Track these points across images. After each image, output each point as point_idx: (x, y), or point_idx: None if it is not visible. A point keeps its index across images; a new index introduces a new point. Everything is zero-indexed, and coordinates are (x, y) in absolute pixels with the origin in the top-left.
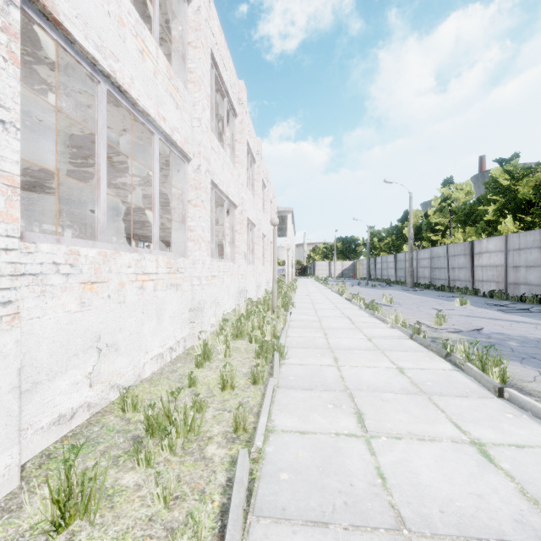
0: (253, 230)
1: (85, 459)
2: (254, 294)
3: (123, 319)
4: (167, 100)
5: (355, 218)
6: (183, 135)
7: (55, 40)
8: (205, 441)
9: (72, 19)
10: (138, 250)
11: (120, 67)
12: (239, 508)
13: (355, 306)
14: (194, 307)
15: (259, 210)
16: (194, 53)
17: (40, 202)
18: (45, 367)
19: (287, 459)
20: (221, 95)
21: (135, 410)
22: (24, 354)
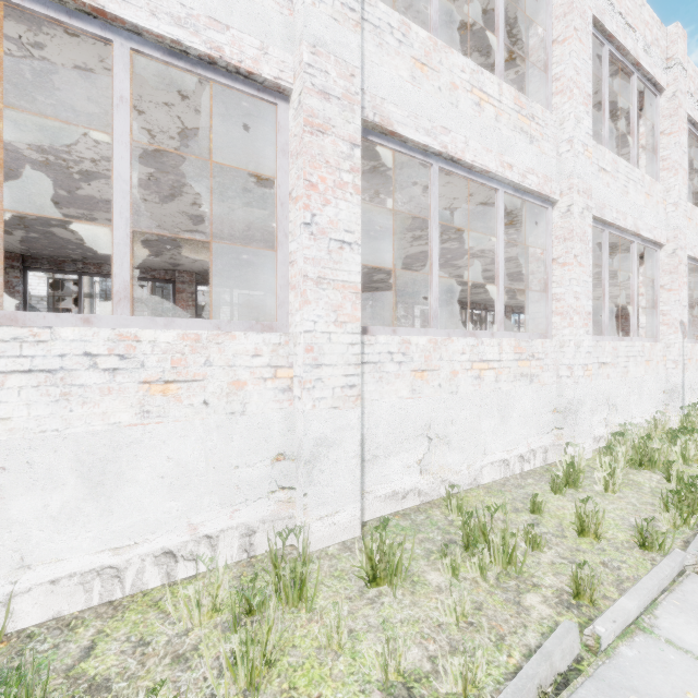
0: None
1: (406, 539)
2: None
3: (456, 411)
4: (515, 140)
5: None
6: (541, 174)
7: (392, 149)
8: (527, 586)
9: (404, 122)
10: (475, 334)
11: (452, 137)
12: (529, 680)
13: None
14: (562, 407)
15: None
16: (562, 50)
17: (411, 285)
18: (382, 444)
19: (656, 685)
20: (626, 75)
21: (460, 514)
22: (367, 429)
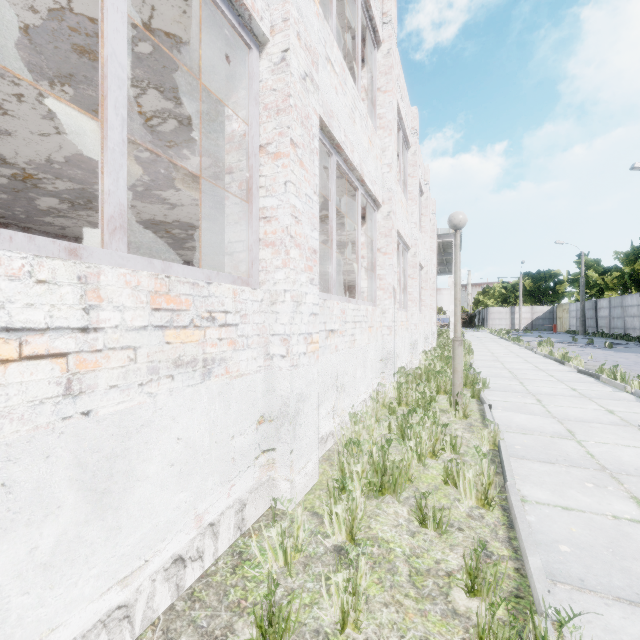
0: (405, 255)
1: None
2: (406, 358)
3: None
4: None
5: (558, 241)
6: None
7: None
8: None
9: None
10: None
11: None
12: None
13: (620, 391)
14: (274, 411)
15: (414, 224)
16: None
17: None
18: None
19: None
20: None
21: None
22: None
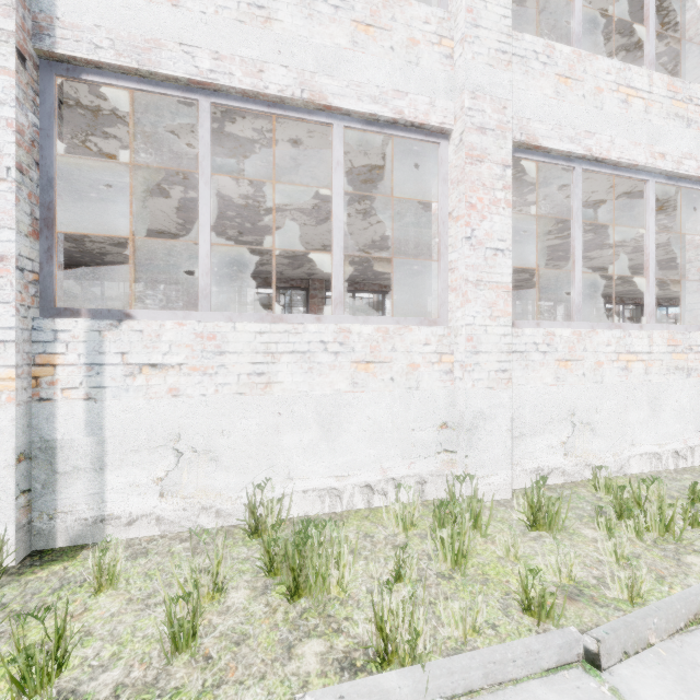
0: None
1: (555, 505)
2: None
3: (600, 400)
4: (668, 127)
5: None
6: None
7: (535, 161)
8: (687, 550)
9: (548, 135)
10: (621, 326)
11: (596, 139)
12: (692, 595)
13: None
14: None
15: None
16: None
17: (532, 280)
18: (527, 424)
19: None
20: None
21: (608, 493)
22: (514, 410)
